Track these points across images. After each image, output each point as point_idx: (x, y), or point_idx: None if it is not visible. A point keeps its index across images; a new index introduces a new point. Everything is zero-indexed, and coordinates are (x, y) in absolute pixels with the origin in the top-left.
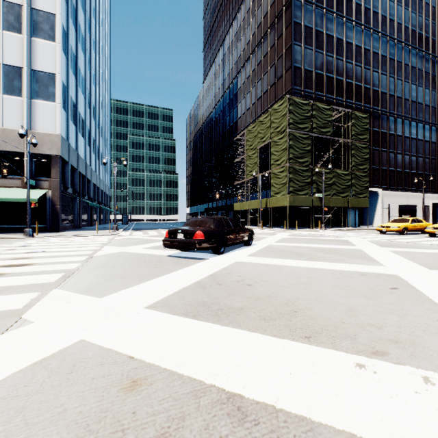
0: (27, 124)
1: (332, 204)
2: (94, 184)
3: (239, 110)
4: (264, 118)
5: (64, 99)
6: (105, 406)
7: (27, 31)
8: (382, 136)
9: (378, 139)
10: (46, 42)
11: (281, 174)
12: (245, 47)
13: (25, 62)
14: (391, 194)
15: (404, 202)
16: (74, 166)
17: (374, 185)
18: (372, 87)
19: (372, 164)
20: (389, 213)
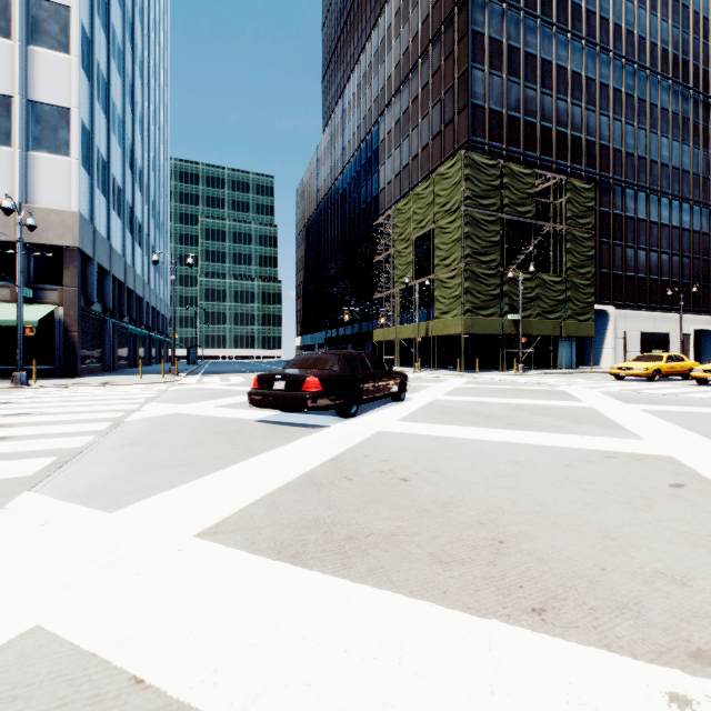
0: (21, 193)
1: (534, 332)
2: (140, 297)
3: (382, 177)
4: (423, 188)
5: (86, 152)
6: None
7: (21, 35)
8: (614, 221)
9: (609, 226)
10: (54, 54)
11: (452, 282)
12: (391, 73)
13: (17, 87)
14: (629, 314)
15: (650, 328)
16: (105, 266)
17: (601, 301)
18: (599, 140)
19: (599, 266)
20: (625, 345)
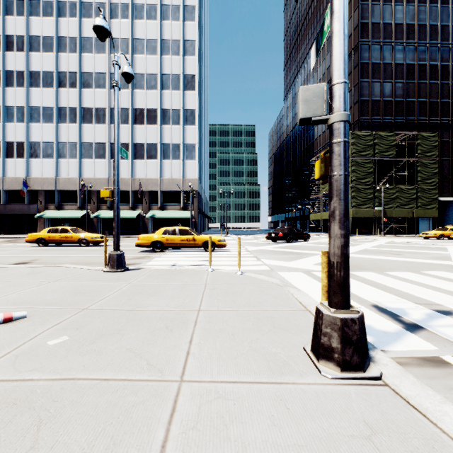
0: (182, 174)
1: (395, 215)
2: (204, 202)
3: (316, 132)
4: None
5: (198, 156)
6: (270, 251)
7: (182, 123)
8: None
9: None
10: (191, 127)
11: None
12: (321, 78)
13: (182, 141)
14: None
15: None
16: (200, 194)
17: None
18: (451, 100)
19: (451, 174)
20: None
